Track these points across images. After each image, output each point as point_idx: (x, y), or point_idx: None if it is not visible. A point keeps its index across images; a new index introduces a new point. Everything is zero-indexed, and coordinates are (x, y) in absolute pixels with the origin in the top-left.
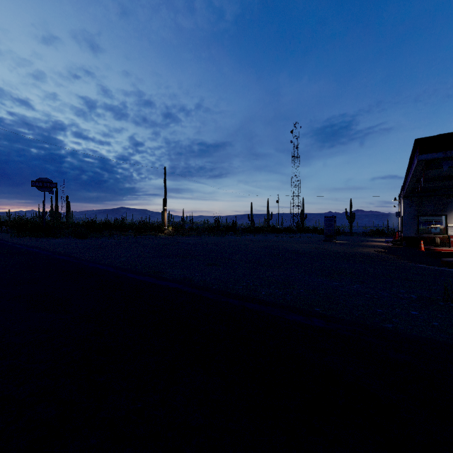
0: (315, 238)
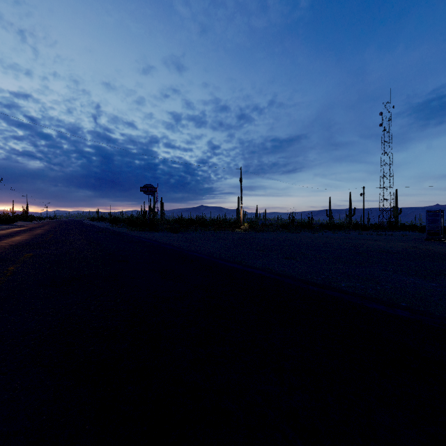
0: (412, 237)
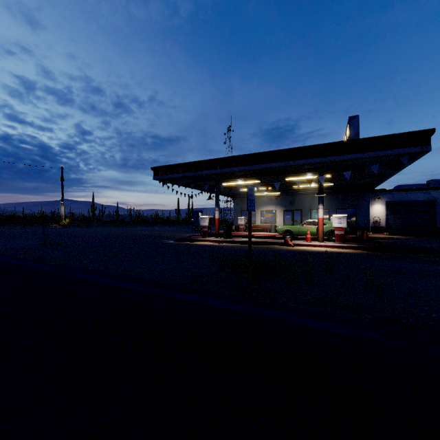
0: None
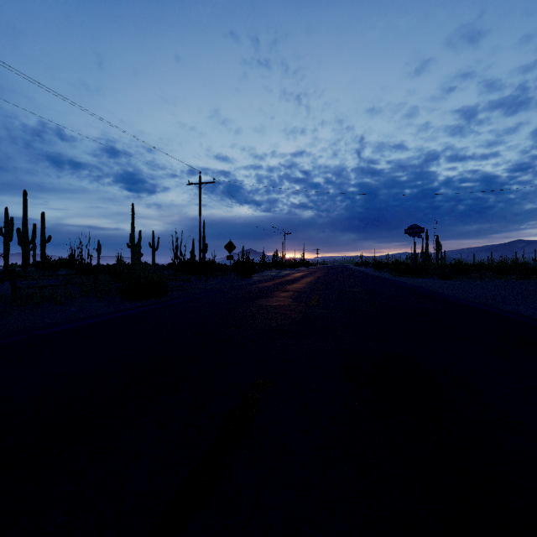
0: None
